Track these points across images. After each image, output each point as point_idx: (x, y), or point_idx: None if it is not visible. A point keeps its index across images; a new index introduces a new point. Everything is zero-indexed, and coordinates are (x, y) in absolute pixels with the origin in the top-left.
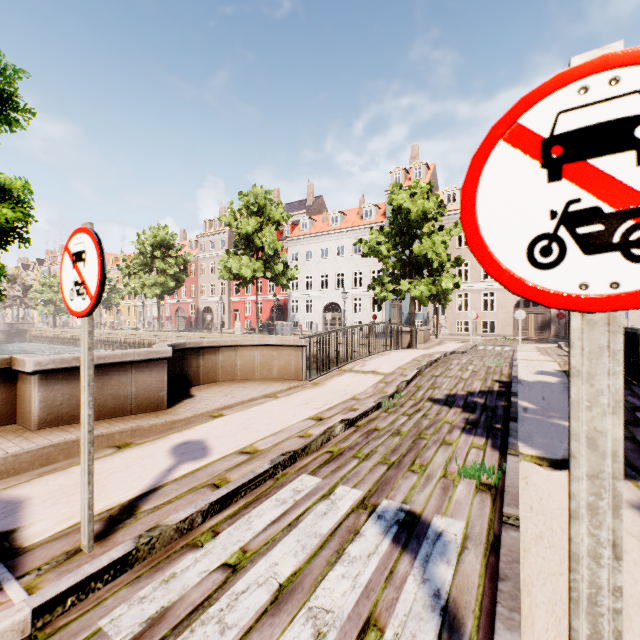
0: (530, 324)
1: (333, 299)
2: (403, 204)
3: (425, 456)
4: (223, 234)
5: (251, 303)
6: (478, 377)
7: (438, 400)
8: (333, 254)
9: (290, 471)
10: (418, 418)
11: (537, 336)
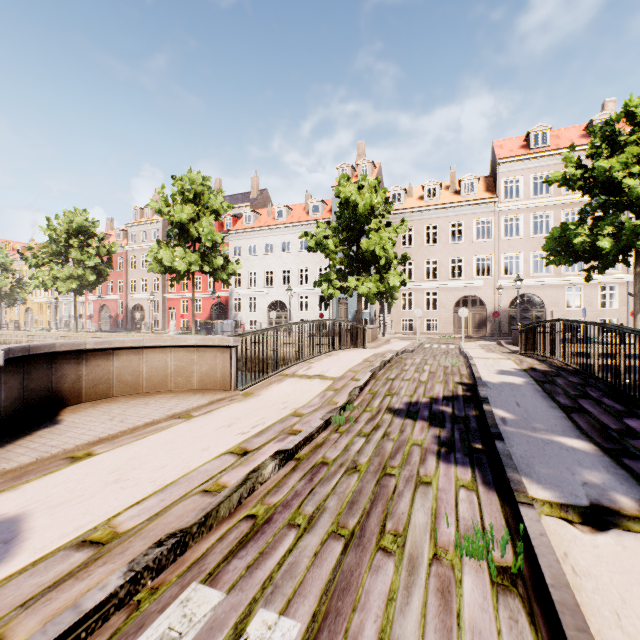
0: (469, 322)
1: (278, 297)
2: (351, 197)
3: (399, 512)
4: (156, 224)
5: (189, 301)
6: (438, 379)
7: (399, 411)
8: (278, 250)
9: (169, 577)
10: (379, 439)
11: (475, 334)
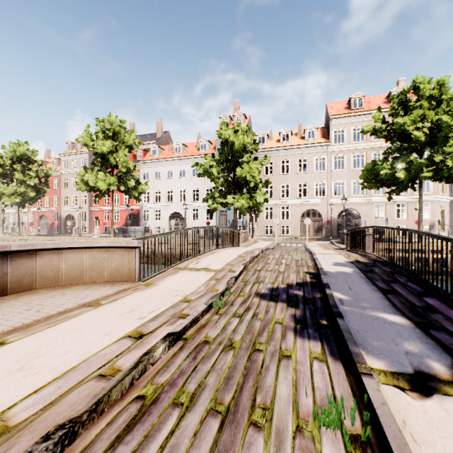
0: (310, 228)
1: (177, 210)
2: (229, 138)
3: (266, 385)
4: (84, 154)
5: (109, 212)
6: (292, 270)
7: (264, 295)
8: (177, 175)
9: None
10: (249, 319)
11: (315, 236)
